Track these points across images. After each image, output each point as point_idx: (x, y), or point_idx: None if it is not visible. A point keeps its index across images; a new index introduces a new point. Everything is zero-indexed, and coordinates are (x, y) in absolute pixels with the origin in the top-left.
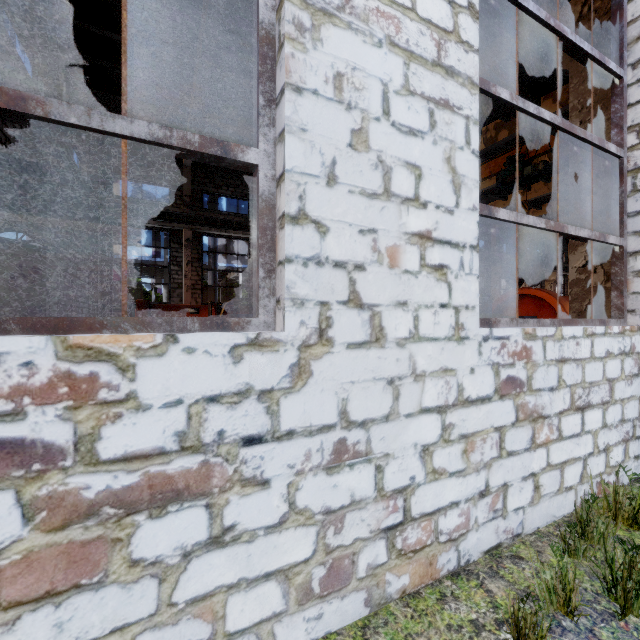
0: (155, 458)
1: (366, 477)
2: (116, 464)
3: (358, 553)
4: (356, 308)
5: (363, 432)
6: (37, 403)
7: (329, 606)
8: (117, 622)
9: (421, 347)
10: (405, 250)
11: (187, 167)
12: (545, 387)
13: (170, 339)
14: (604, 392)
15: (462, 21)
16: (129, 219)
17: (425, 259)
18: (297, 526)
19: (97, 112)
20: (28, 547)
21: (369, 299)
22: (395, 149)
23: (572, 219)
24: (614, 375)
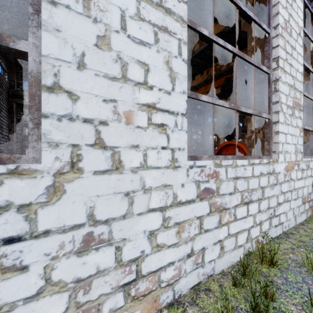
0: None
1: (108, 255)
2: None
3: (102, 303)
4: (101, 149)
5: (106, 227)
6: None
7: None
8: None
9: (149, 172)
10: (137, 114)
11: None
12: (227, 193)
13: None
14: (259, 194)
15: None
16: None
17: (151, 120)
18: (52, 294)
19: None
20: None
21: (111, 143)
22: (130, 52)
23: (248, 106)
24: (264, 185)
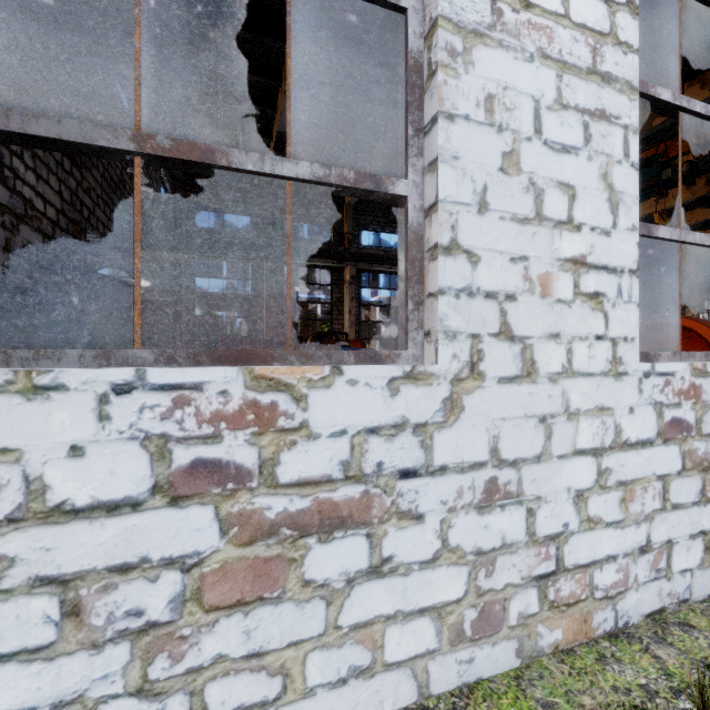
0: (323, 485)
1: (517, 520)
2: (291, 488)
3: (509, 599)
4: (507, 341)
5: (514, 472)
6: (231, 428)
7: (480, 651)
8: (292, 637)
9: (575, 383)
10: (558, 278)
11: (268, 194)
12: None
13: (336, 371)
14: None
15: (620, 20)
16: (212, 251)
17: (579, 287)
18: (449, 564)
19: (269, 157)
20: (224, 558)
21: (520, 331)
22: (547, 169)
23: None
24: None
